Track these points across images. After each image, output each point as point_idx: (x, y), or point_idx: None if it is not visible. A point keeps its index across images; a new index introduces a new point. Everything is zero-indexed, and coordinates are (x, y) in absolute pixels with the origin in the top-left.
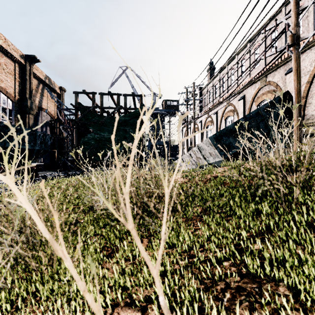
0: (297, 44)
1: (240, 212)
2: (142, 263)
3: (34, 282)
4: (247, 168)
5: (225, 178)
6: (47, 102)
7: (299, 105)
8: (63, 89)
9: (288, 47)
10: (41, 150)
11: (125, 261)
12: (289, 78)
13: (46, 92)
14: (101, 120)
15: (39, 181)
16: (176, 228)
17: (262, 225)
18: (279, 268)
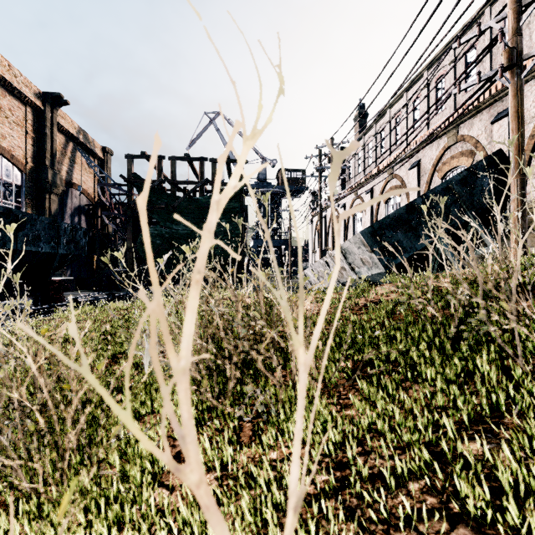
0: (518, 66)
1: (433, 373)
2: (241, 479)
3: (20, 518)
4: (435, 287)
5: (394, 305)
6: (80, 173)
7: (522, 173)
8: (108, 152)
9: (501, 70)
10: (68, 255)
11: (207, 471)
12: (499, 129)
13: (80, 157)
14: (173, 203)
15: (65, 308)
16: (307, 404)
17: (482, 402)
18: (533, 505)
